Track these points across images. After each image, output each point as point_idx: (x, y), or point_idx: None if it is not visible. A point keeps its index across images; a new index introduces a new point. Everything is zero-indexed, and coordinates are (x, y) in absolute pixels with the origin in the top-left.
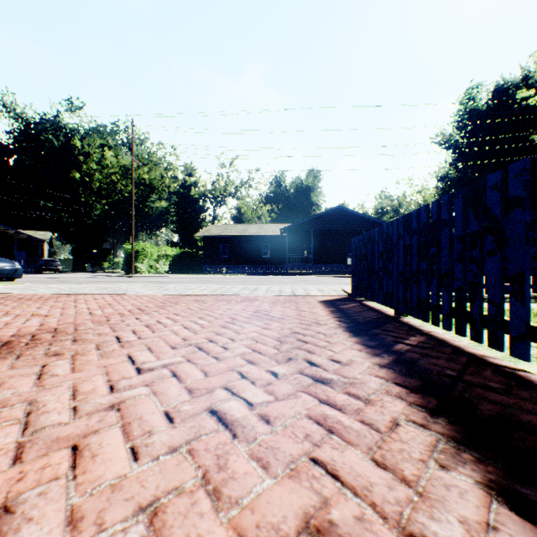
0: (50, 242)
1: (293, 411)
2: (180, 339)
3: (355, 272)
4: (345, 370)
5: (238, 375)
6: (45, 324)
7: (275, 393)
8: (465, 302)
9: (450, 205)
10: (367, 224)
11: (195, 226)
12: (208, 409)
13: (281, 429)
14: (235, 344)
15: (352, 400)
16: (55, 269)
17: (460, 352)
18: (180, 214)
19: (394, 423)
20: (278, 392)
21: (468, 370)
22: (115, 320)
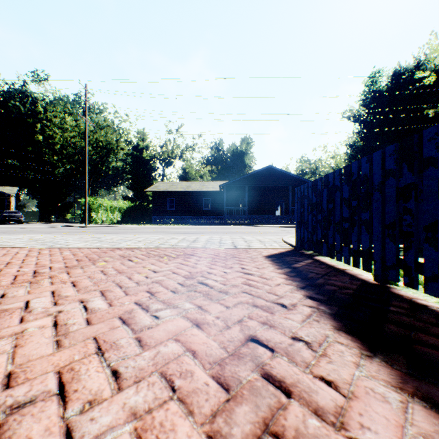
0: (17, 196)
1: None
2: None
3: (301, 223)
4: None
5: None
6: None
7: None
8: None
9: None
10: (293, 181)
11: (146, 183)
12: None
13: None
14: (112, 410)
15: None
16: (17, 220)
17: None
18: (134, 173)
19: None
20: None
21: None
22: None
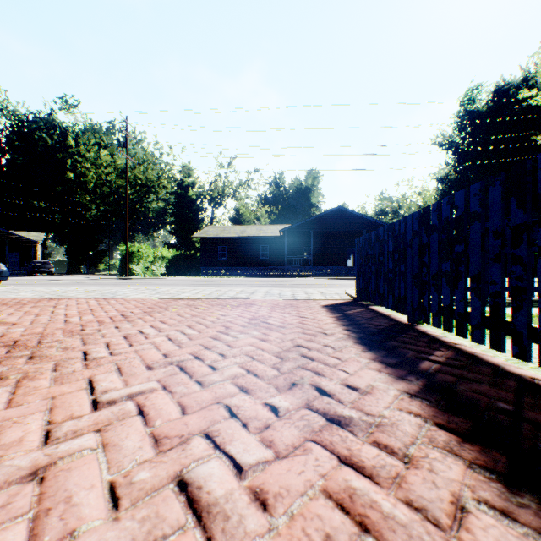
0: (44, 243)
1: (302, 481)
2: (161, 355)
3: (360, 274)
4: (366, 402)
5: (226, 411)
6: (7, 335)
7: (275, 445)
8: (504, 310)
9: (482, 195)
10: (367, 225)
11: (192, 227)
12: (176, 477)
13: (285, 522)
14: (226, 362)
15: (386, 458)
16: (48, 271)
17: (502, 373)
18: (178, 215)
19: (459, 507)
20: (280, 442)
21: (525, 401)
22: (90, 330)
